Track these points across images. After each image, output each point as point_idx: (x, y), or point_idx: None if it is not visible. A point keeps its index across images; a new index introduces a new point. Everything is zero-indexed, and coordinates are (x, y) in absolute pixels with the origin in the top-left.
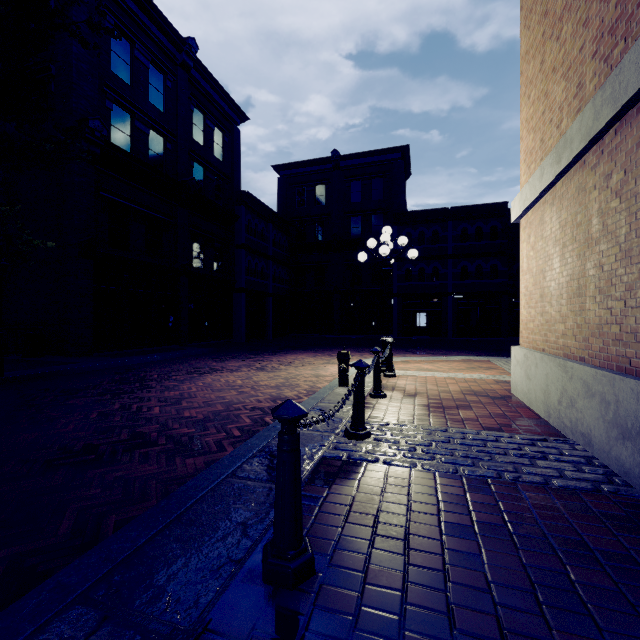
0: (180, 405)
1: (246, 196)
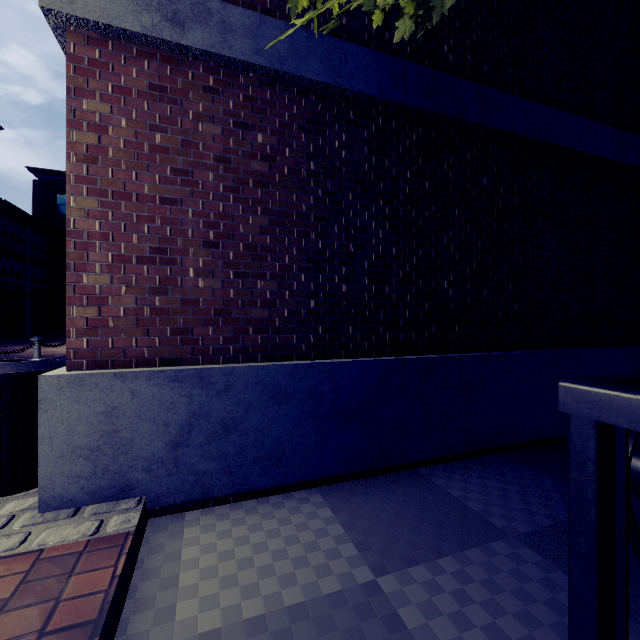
0: (16, 356)
1: (1, 202)
